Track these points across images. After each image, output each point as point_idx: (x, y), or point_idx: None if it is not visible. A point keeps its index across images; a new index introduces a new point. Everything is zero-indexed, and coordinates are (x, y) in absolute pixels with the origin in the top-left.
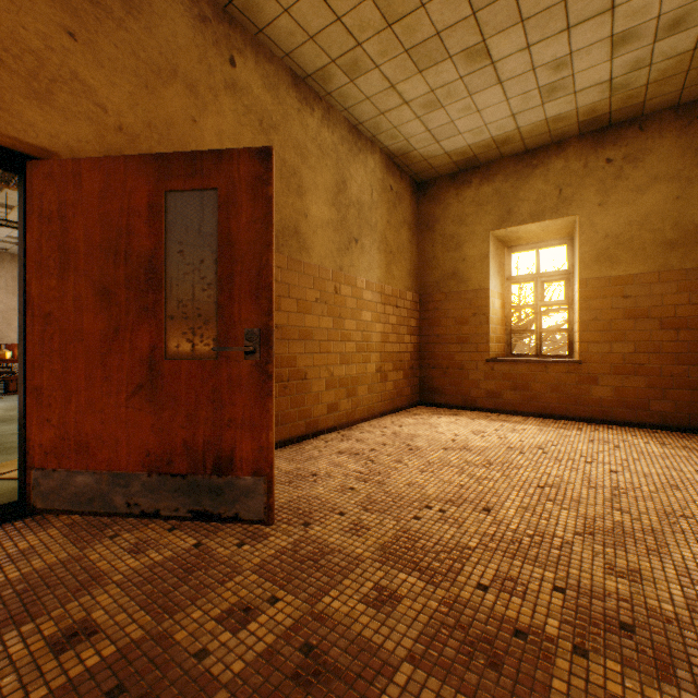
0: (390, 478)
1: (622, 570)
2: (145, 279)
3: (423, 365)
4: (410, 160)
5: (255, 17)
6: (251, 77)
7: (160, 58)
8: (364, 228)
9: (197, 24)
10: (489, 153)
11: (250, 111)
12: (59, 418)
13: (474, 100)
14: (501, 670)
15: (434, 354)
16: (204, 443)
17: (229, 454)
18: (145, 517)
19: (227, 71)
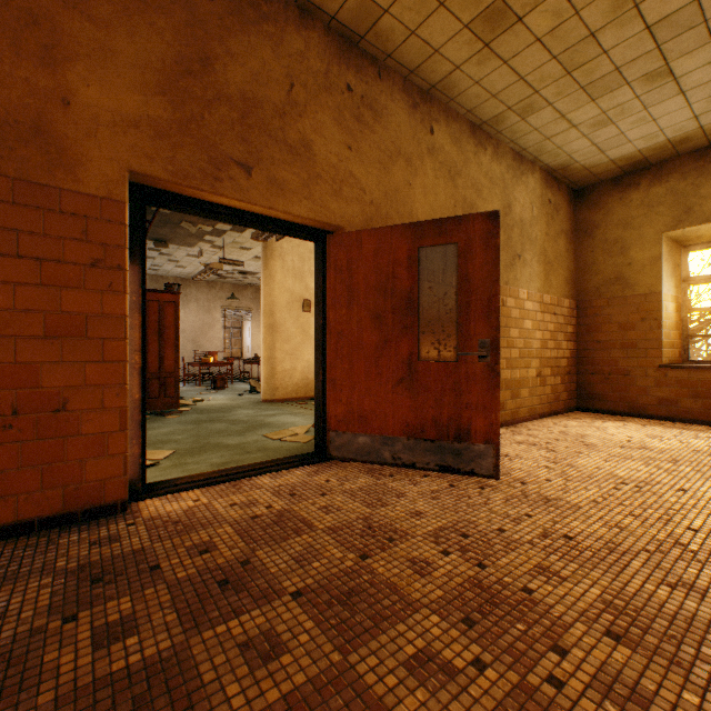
0: (577, 463)
1: None
2: (405, 307)
3: (580, 371)
4: (569, 172)
5: (449, 92)
6: (443, 139)
7: (391, 145)
8: (525, 244)
9: (411, 111)
10: (661, 153)
11: (442, 166)
12: (346, 399)
13: (650, 112)
14: None
15: (593, 360)
16: (447, 419)
17: (466, 427)
18: (405, 467)
19: (428, 139)
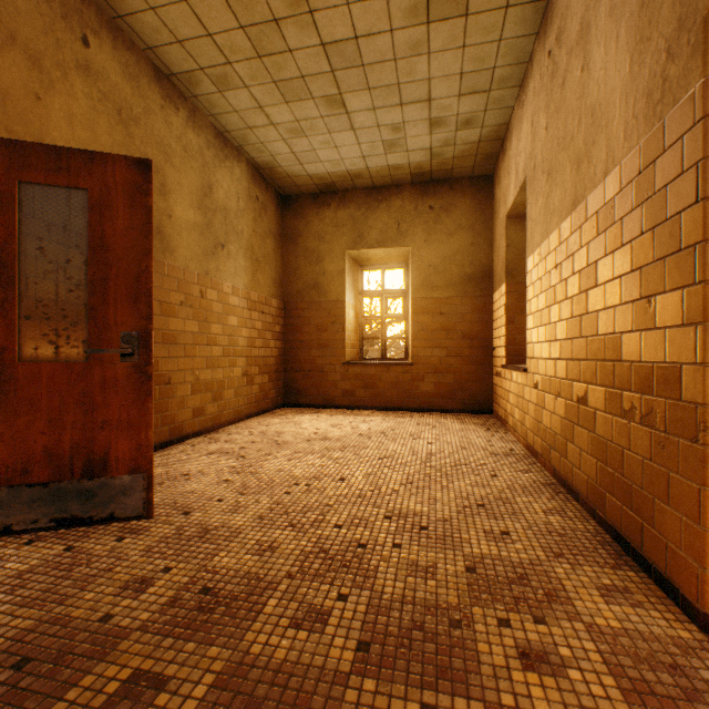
0: (262, 468)
1: (426, 500)
2: None
3: (288, 369)
4: (276, 175)
5: (115, 2)
6: (108, 62)
7: None
8: (231, 234)
9: None
10: (345, 182)
11: (107, 98)
12: None
13: (333, 138)
14: (350, 566)
15: (298, 359)
16: (72, 447)
17: (103, 455)
18: None
19: (79, 50)
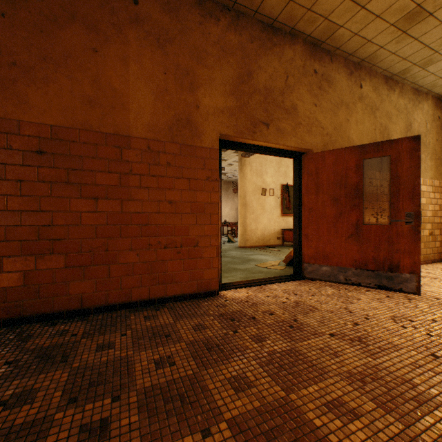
0: None
1: None
2: (353, 194)
3: None
4: None
5: (373, 61)
6: (367, 89)
7: (337, 99)
8: (421, 148)
9: (348, 77)
10: None
11: (367, 106)
12: (314, 245)
13: None
14: None
15: None
16: (382, 258)
17: (396, 263)
18: (353, 285)
19: (358, 92)
